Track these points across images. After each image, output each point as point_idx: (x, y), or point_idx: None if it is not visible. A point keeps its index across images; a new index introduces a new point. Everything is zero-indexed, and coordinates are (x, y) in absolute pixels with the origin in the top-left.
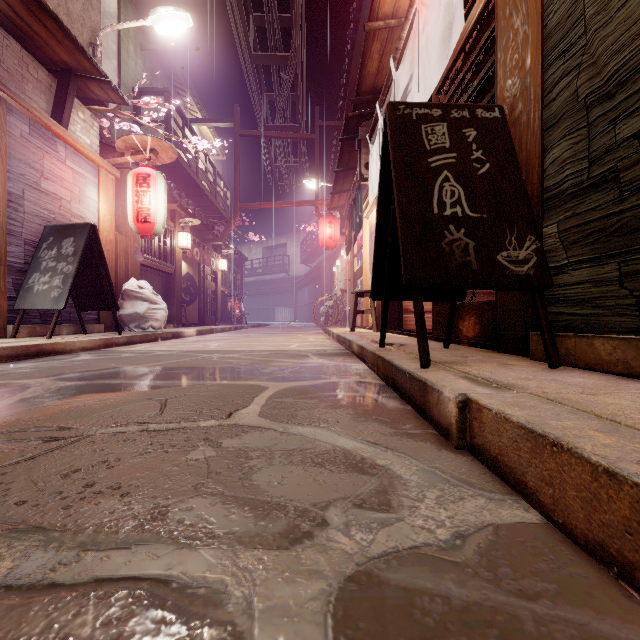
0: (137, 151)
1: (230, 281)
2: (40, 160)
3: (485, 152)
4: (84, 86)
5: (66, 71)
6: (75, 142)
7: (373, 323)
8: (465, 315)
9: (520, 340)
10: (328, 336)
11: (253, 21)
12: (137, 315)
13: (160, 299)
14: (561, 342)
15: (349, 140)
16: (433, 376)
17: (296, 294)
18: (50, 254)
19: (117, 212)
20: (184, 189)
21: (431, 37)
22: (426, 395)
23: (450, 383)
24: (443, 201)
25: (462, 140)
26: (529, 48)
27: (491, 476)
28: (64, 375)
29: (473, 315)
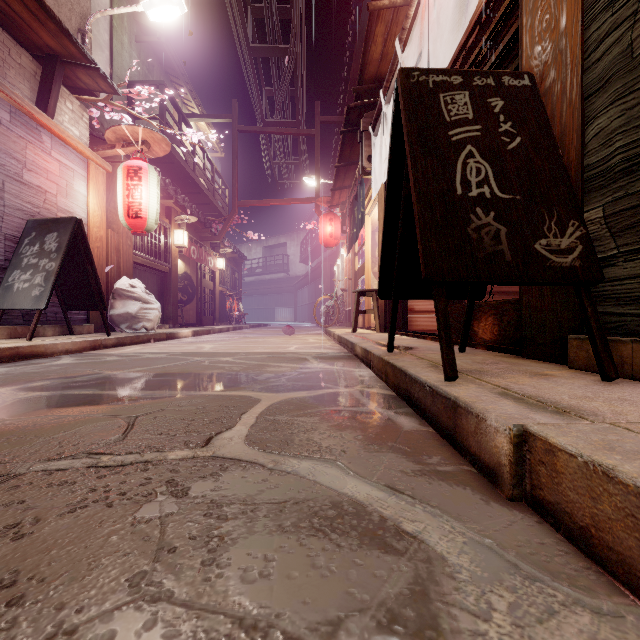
0: (128, 143)
1: (229, 280)
2: (22, 150)
3: (515, 124)
4: (72, 74)
5: (51, 57)
6: (61, 132)
7: (376, 324)
8: (481, 315)
9: (552, 344)
10: (329, 337)
11: (251, 12)
12: (129, 315)
13: (153, 298)
14: (612, 348)
15: (351, 133)
16: (464, 393)
17: (296, 294)
18: (32, 250)
19: (109, 208)
20: (181, 186)
21: (444, 7)
22: (457, 418)
23: (492, 405)
24: (467, 180)
25: (487, 111)
26: (565, 4)
27: (578, 557)
28: (31, 383)
29: (491, 315)
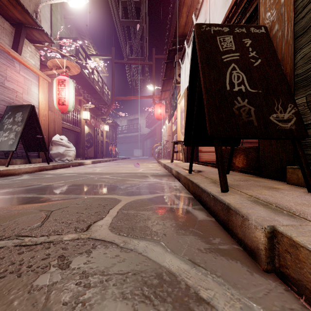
0: (59, 67)
1: (110, 136)
2: (4, 71)
3: (257, 52)
4: (30, 33)
5: (20, 24)
6: (25, 62)
7: (183, 158)
8: (237, 154)
9: (277, 170)
10: (159, 164)
11: (121, 3)
12: (59, 153)
13: (72, 145)
14: None
15: (170, 63)
16: (233, 201)
17: (143, 143)
18: (9, 121)
19: (49, 100)
20: (86, 90)
21: None
22: (229, 215)
23: (251, 210)
24: (232, 82)
25: (242, 45)
26: None
27: None
28: (2, 190)
29: (242, 154)
